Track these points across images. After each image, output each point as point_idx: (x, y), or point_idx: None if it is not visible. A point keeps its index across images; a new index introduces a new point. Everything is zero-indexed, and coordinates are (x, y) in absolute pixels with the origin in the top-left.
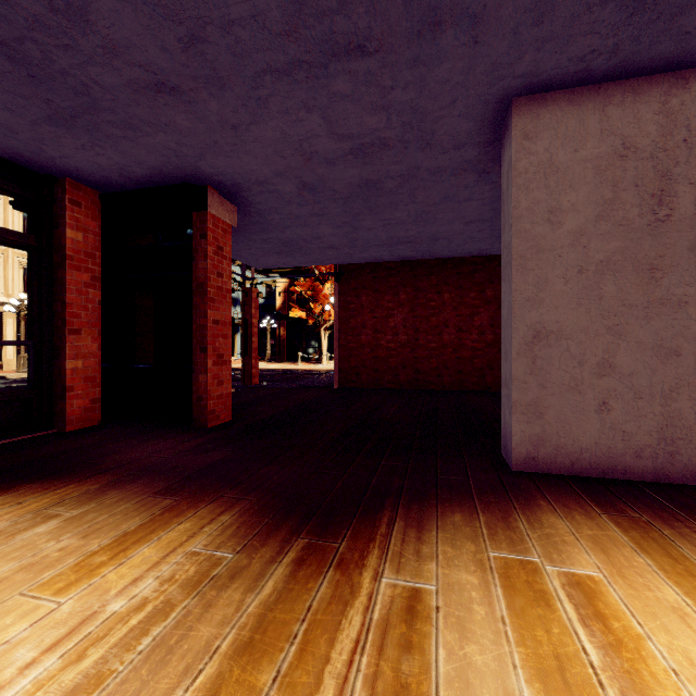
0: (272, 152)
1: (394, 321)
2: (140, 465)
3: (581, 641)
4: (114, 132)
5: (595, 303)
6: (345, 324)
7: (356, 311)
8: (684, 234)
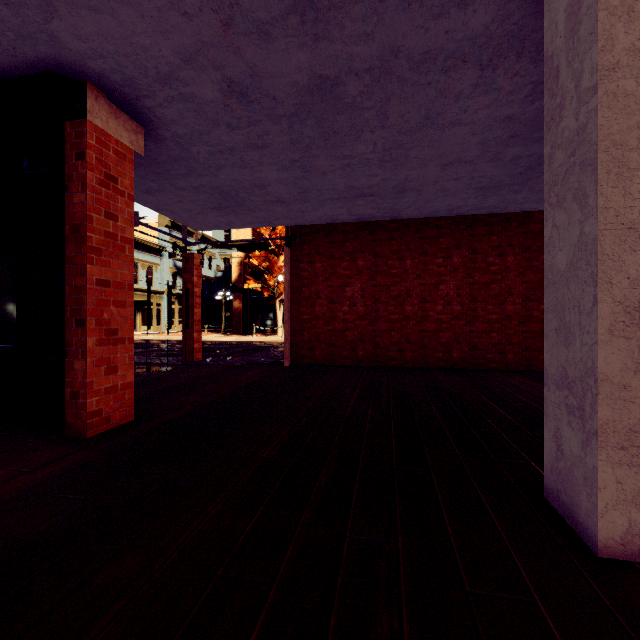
0: (165, 1)
1: (351, 290)
2: None
3: None
4: None
5: None
6: (297, 294)
7: (309, 279)
8: None
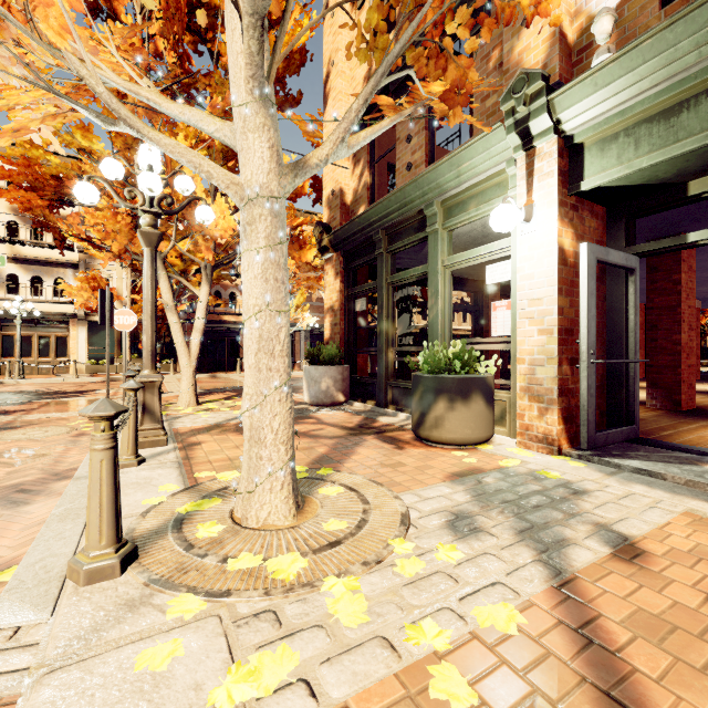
0: None
1: None
2: None
3: None
4: None
5: None
6: None
7: None
8: None
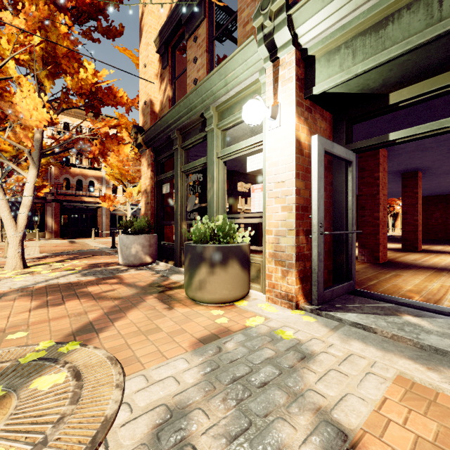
0: None
1: (435, 215)
2: None
3: None
4: None
5: None
6: None
7: None
8: None
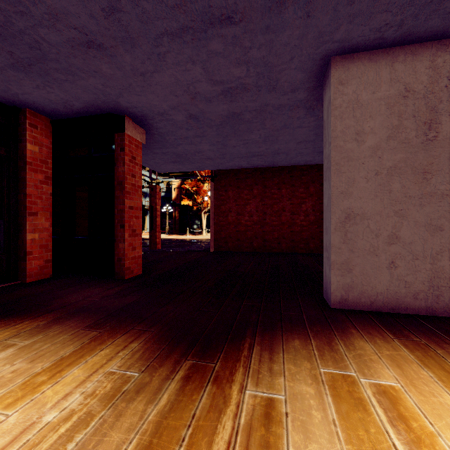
0: (168, 92)
1: (250, 207)
2: (77, 307)
3: (391, 438)
4: (59, 76)
5: (386, 195)
6: (217, 209)
7: (225, 201)
8: (446, 149)
